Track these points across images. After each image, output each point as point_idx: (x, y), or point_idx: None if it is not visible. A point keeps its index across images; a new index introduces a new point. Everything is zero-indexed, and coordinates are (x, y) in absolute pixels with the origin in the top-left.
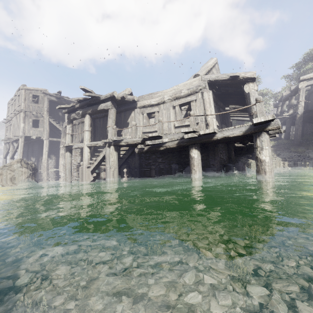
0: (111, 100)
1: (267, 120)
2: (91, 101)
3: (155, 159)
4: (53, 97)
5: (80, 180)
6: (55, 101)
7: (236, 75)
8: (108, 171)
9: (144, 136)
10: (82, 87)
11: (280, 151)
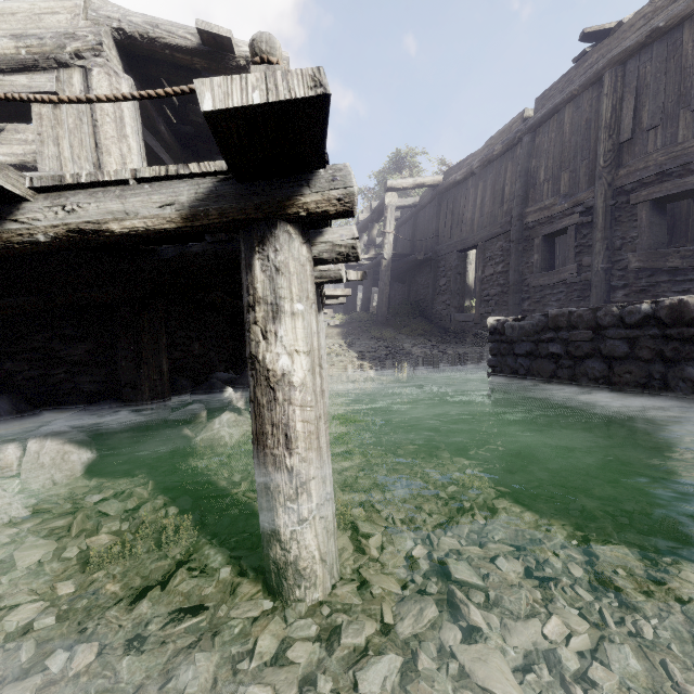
0: None
1: (287, 109)
2: None
3: None
4: None
5: None
6: None
7: (220, 34)
8: None
9: None
10: None
11: (355, 336)
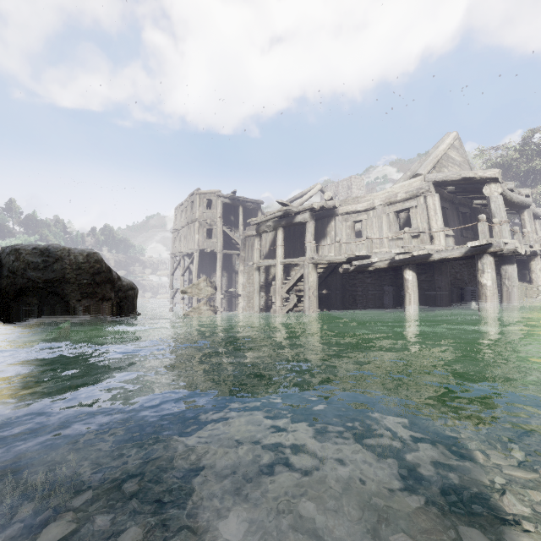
0: (309, 211)
1: (482, 244)
2: (285, 213)
3: (362, 279)
4: (226, 199)
5: (272, 302)
6: (229, 203)
7: (470, 176)
8: (307, 293)
9: (350, 255)
10: (279, 201)
11: None
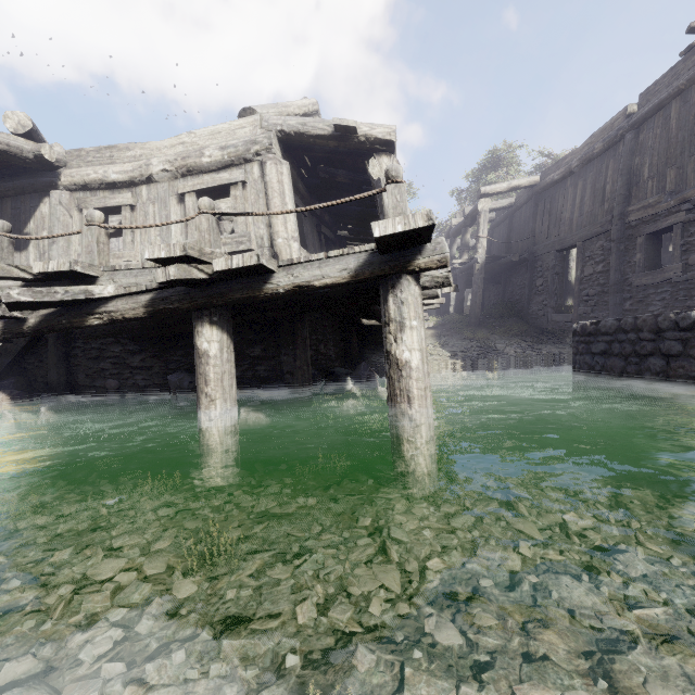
0: None
1: (414, 230)
2: None
3: (120, 358)
4: None
5: None
6: None
7: (349, 125)
8: None
9: (8, 269)
10: None
11: (448, 337)
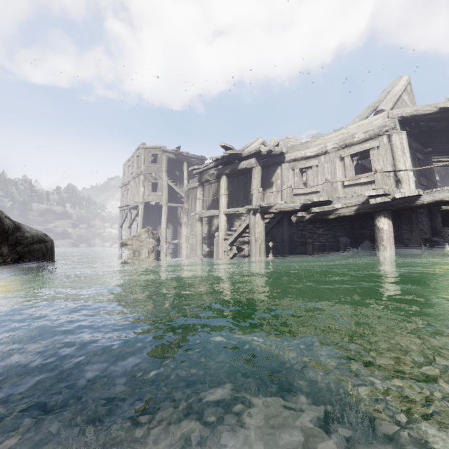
0: (256, 156)
1: None
2: (229, 159)
3: (312, 230)
4: (171, 154)
5: (215, 254)
6: (174, 159)
7: None
8: (253, 245)
9: (306, 201)
10: (222, 144)
11: None
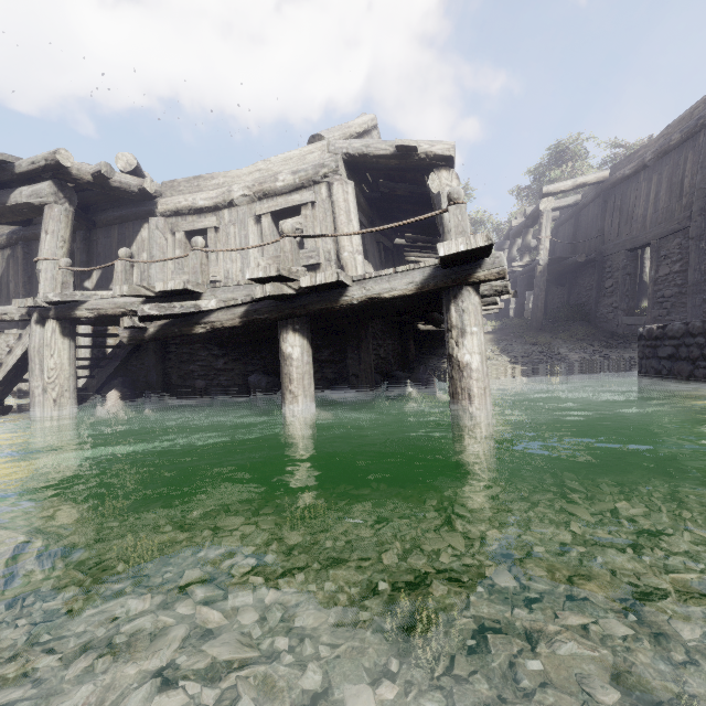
0: (55, 178)
1: (474, 249)
2: None
3: (206, 362)
4: None
5: None
6: None
7: (410, 145)
8: (39, 402)
9: (138, 289)
10: None
11: (508, 342)
